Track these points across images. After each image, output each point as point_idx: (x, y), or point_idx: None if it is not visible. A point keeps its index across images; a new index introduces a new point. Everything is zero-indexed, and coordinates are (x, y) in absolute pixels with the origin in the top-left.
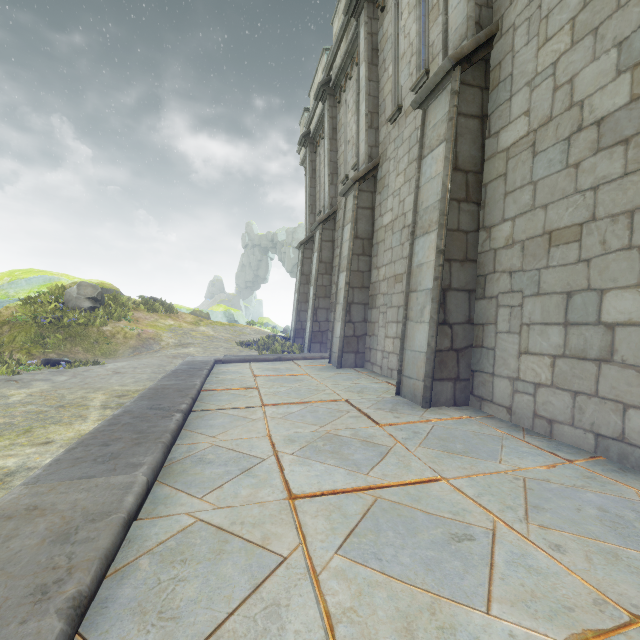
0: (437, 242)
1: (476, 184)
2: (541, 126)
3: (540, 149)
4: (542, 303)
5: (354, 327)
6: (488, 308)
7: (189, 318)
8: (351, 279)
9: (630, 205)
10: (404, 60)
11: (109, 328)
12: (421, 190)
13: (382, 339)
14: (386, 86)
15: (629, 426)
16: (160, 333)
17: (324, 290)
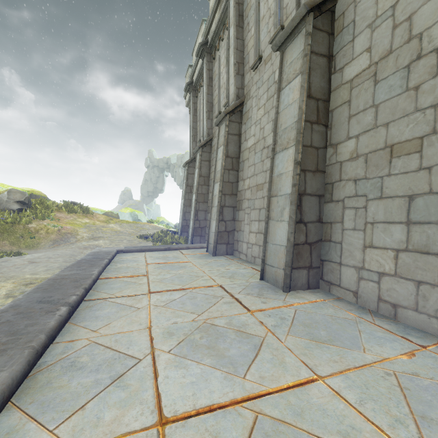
0: (295, 155)
1: (324, 110)
2: (382, 59)
3: (381, 77)
4: (385, 205)
5: (225, 224)
6: (335, 209)
7: (102, 217)
8: (223, 188)
9: None
10: (264, 21)
11: (34, 225)
12: (280, 115)
13: (247, 234)
14: (250, 43)
15: None
16: (77, 229)
17: (203, 197)
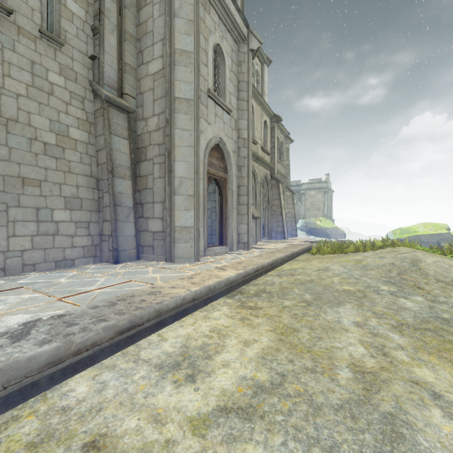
0: None
1: None
2: (12, 120)
3: (13, 132)
4: (23, 211)
5: None
6: None
7: None
8: None
9: (60, 181)
10: None
11: None
12: None
13: None
14: None
15: (66, 254)
16: None
17: None
